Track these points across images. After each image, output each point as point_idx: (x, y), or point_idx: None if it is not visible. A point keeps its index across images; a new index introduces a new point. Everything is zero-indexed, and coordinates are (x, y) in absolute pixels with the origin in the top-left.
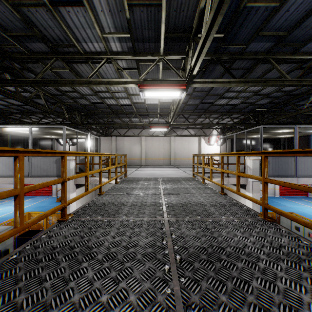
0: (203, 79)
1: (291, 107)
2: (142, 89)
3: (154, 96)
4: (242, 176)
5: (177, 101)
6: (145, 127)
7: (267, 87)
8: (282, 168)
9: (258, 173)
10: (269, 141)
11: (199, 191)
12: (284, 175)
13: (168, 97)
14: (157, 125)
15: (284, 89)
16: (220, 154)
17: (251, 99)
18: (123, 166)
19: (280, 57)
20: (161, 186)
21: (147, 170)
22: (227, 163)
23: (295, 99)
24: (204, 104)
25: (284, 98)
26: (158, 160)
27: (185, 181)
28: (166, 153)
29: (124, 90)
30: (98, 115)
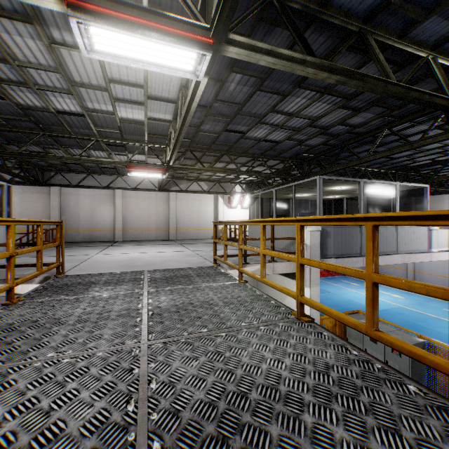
0: (251, 40)
1: (343, 156)
2: (78, 10)
3: (123, 56)
4: (400, 287)
5: (185, 107)
6: (123, 174)
7: (331, 113)
8: (347, 243)
9: (318, 253)
10: (307, 205)
11: (244, 313)
12: (349, 254)
13: (165, 69)
14: (144, 165)
15: (350, 122)
16: (294, 221)
17: (302, 133)
18: (74, 245)
19: (381, 39)
20: (146, 302)
21: (123, 253)
22: (272, 236)
23: (357, 141)
24: (231, 133)
25: (343, 138)
26: (148, 231)
27: (203, 279)
28: (162, 219)
29: (55, 65)
30: (4, 133)
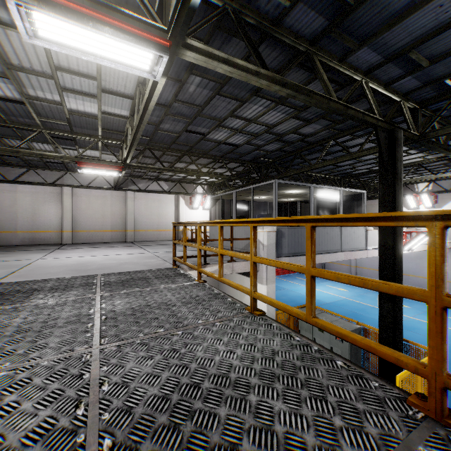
0: (209, 47)
1: (297, 162)
2: None
3: (72, 46)
4: (331, 279)
5: (142, 105)
6: (72, 170)
7: (285, 121)
8: (299, 243)
9: (274, 252)
10: (265, 206)
11: (202, 311)
12: (301, 252)
13: (120, 66)
14: (97, 162)
15: (302, 131)
16: (248, 222)
17: (260, 139)
18: (11, 249)
19: (325, 60)
20: (99, 307)
21: (73, 257)
22: (232, 237)
23: (308, 149)
24: (191, 134)
25: (296, 146)
26: (102, 233)
27: (162, 280)
28: (119, 220)
29: None
30: None
